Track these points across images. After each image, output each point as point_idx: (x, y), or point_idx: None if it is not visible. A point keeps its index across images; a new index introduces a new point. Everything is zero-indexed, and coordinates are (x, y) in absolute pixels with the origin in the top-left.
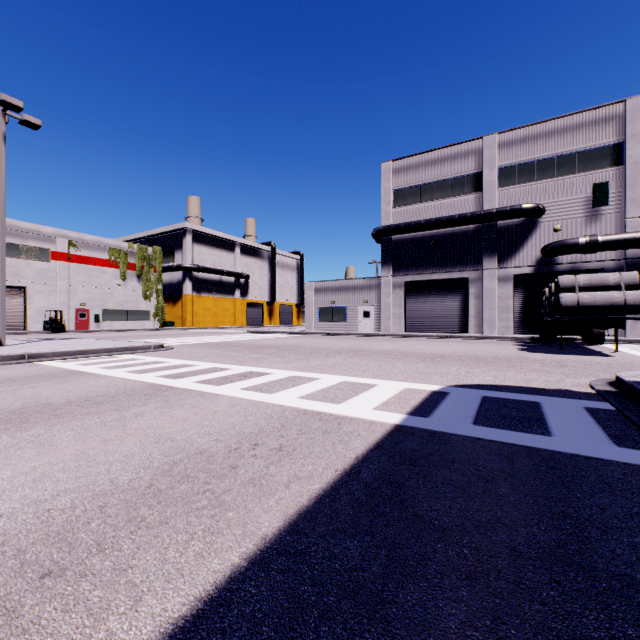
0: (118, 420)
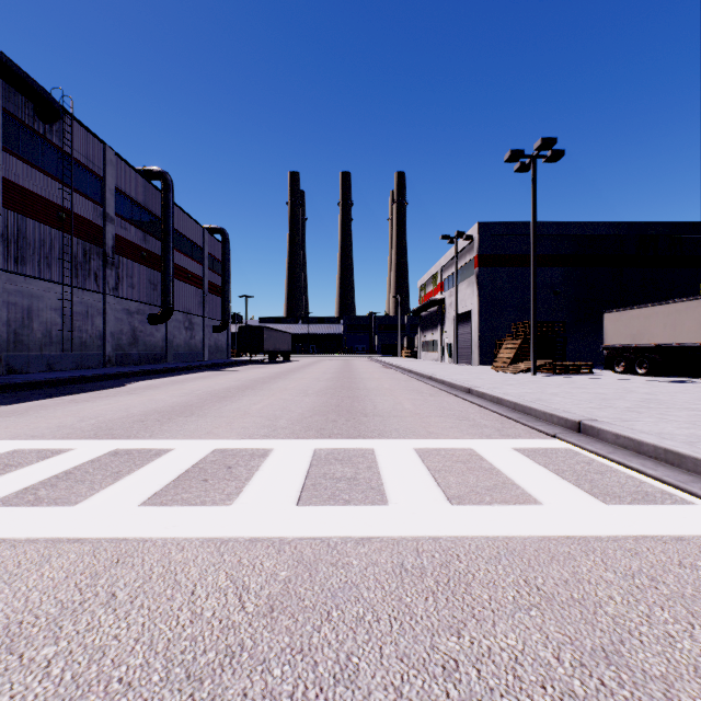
0: (92, 418)
